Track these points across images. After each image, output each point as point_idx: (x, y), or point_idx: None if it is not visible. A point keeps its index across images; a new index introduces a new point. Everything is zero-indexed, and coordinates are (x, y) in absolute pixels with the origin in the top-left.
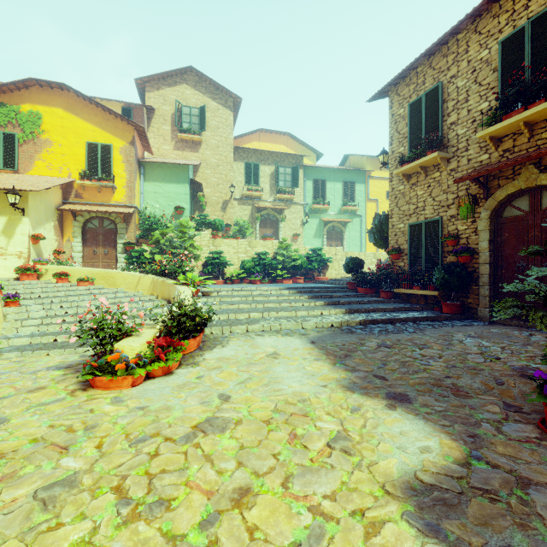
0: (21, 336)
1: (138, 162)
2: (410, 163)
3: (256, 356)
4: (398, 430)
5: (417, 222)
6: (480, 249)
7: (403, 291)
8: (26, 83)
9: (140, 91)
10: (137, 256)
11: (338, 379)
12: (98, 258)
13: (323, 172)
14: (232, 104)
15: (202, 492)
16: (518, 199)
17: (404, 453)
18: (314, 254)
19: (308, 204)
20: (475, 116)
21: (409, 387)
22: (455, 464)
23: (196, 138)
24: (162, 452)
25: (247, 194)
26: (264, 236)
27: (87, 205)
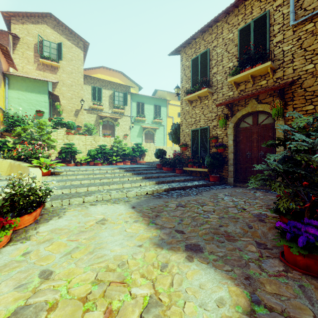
0: None
1: (2, 74)
2: (192, 94)
3: (87, 224)
4: (198, 283)
5: (196, 129)
6: (229, 144)
7: (189, 169)
8: None
9: (7, 22)
10: (0, 145)
11: (151, 237)
12: None
13: (142, 98)
14: (82, 46)
15: None
16: (247, 118)
17: (206, 311)
18: (136, 146)
19: (133, 116)
20: (226, 70)
21: (199, 237)
22: (244, 315)
23: (54, 64)
24: None
25: (93, 107)
26: (104, 134)
27: None
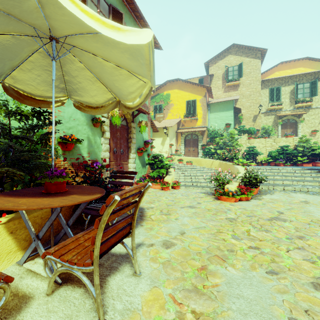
0: (181, 181)
1: (207, 104)
2: None
3: (293, 201)
4: None
5: None
6: None
7: None
8: (165, 83)
9: (206, 68)
10: (207, 151)
11: None
12: (190, 152)
13: None
14: (259, 55)
15: (283, 233)
16: None
17: None
18: None
19: None
20: None
21: None
22: None
23: (236, 83)
24: (260, 220)
25: (271, 108)
26: (286, 134)
27: (186, 129)
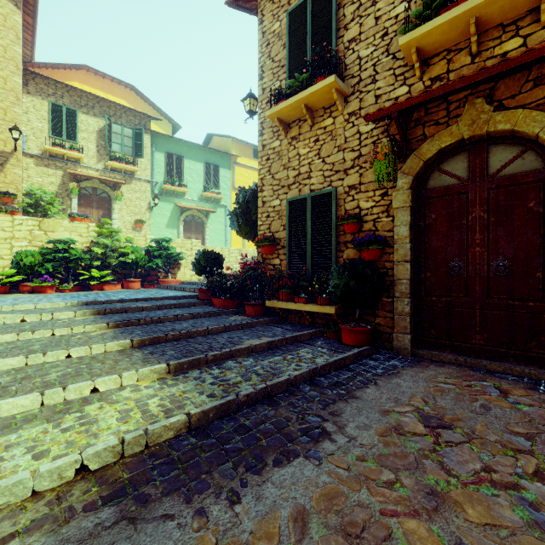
0: None
1: None
2: (292, 97)
3: None
4: None
5: (300, 196)
6: (397, 238)
7: (281, 304)
8: None
9: None
10: None
11: None
12: None
13: (179, 145)
14: None
15: None
16: (451, 159)
17: None
18: (158, 246)
19: (157, 183)
20: (387, 26)
21: None
22: None
23: None
24: None
25: (54, 151)
26: (72, 214)
27: None
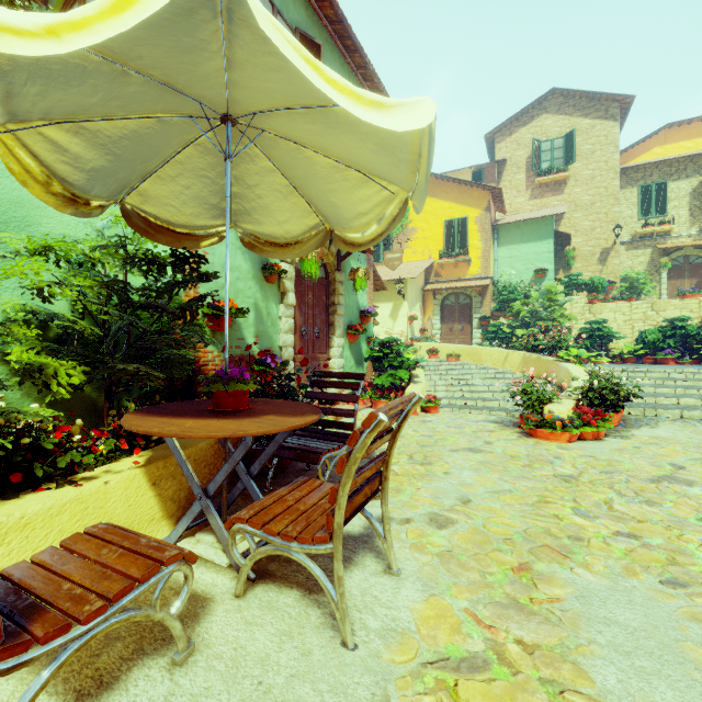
0: (440, 397)
1: (491, 228)
2: None
3: None
4: None
5: None
6: None
7: None
8: None
9: (488, 146)
10: (493, 331)
11: None
12: (454, 334)
13: None
14: (615, 111)
15: (688, 508)
16: None
17: None
18: None
19: None
20: None
21: None
22: None
23: (559, 177)
24: (633, 482)
25: (643, 232)
26: (681, 292)
27: (445, 283)
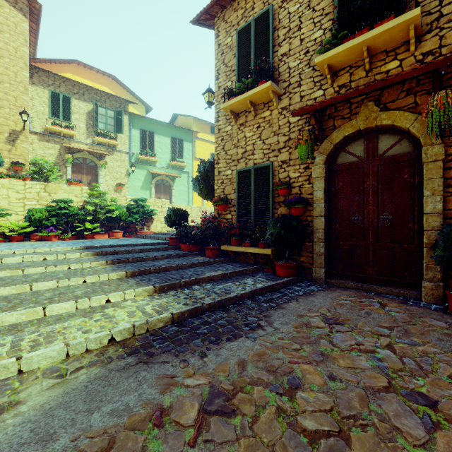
0: None
1: None
2: (240, 95)
3: None
4: None
5: (246, 168)
6: (315, 199)
7: (232, 248)
8: None
9: None
10: None
11: None
12: None
13: (151, 123)
14: (25, 8)
15: None
16: (353, 143)
17: None
18: (136, 205)
19: (134, 154)
20: (309, 46)
21: None
22: None
23: None
24: None
25: (53, 129)
26: (69, 180)
27: None
